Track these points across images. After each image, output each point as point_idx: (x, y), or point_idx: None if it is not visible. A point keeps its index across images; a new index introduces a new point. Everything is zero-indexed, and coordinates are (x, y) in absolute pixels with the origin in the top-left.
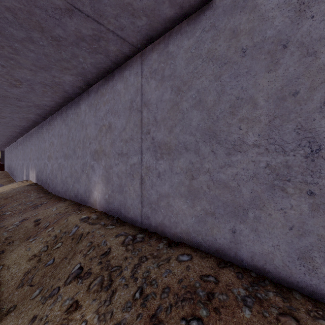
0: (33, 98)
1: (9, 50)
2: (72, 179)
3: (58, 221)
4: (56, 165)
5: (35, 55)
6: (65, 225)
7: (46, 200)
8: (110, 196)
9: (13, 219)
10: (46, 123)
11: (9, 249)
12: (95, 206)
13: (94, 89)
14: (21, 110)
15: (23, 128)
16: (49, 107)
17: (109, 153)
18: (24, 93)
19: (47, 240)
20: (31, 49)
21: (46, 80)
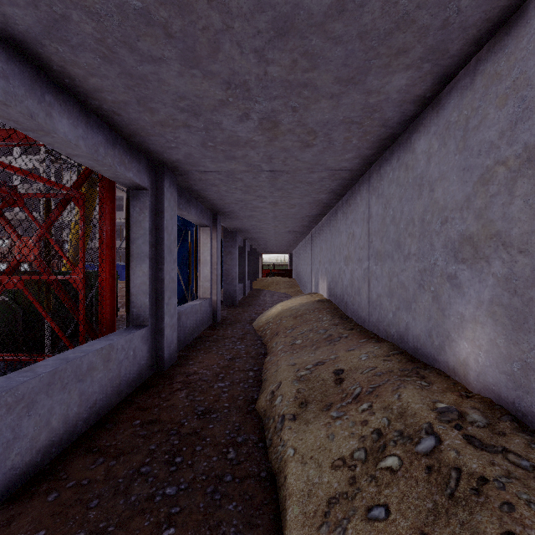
0: (328, 161)
1: (303, 65)
2: (392, 300)
3: (377, 389)
4: (359, 272)
5: (342, 51)
6: (398, 411)
7: (345, 332)
8: (532, 372)
9: (305, 356)
10: (343, 204)
11: (302, 416)
12: (461, 378)
13: (457, 84)
14: (311, 189)
15: (312, 219)
16: (349, 173)
17: (529, 239)
18: (317, 156)
19: (364, 433)
20: (337, 34)
21: (354, 111)
